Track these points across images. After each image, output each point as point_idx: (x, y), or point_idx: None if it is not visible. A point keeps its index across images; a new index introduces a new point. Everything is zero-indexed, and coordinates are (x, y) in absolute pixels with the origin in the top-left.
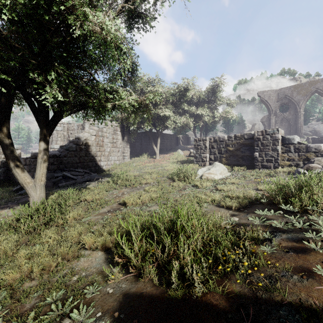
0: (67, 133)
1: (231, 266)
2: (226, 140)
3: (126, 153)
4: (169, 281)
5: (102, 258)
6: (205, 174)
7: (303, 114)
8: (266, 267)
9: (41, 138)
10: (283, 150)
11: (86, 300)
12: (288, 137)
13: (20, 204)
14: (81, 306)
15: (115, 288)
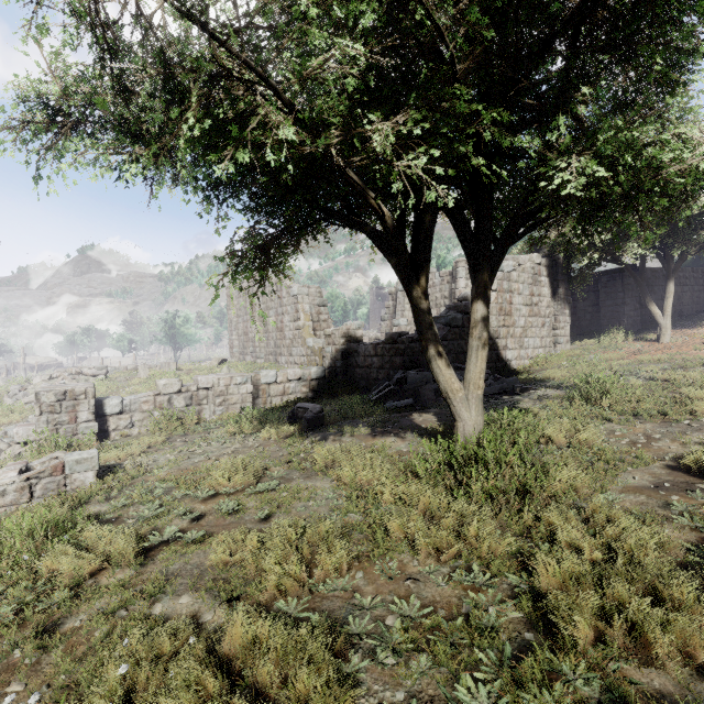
0: None
1: None
2: None
3: (561, 330)
4: None
5: None
6: None
7: None
8: None
9: (478, 294)
10: None
11: None
12: None
13: (407, 430)
14: None
15: None
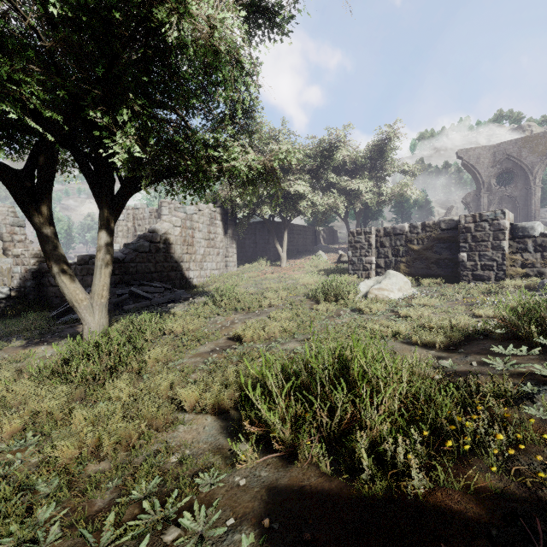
0: (132, 225)
1: (469, 442)
2: (408, 232)
3: (230, 257)
4: (352, 467)
5: (216, 427)
6: (372, 290)
7: (539, 188)
8: (542, 446)
9: (102, 225)
10: (514, 248)
11: (201, 496)
12: (523, 225)
13: (64, 338)
14: (195, 505)
15: (250, 478)
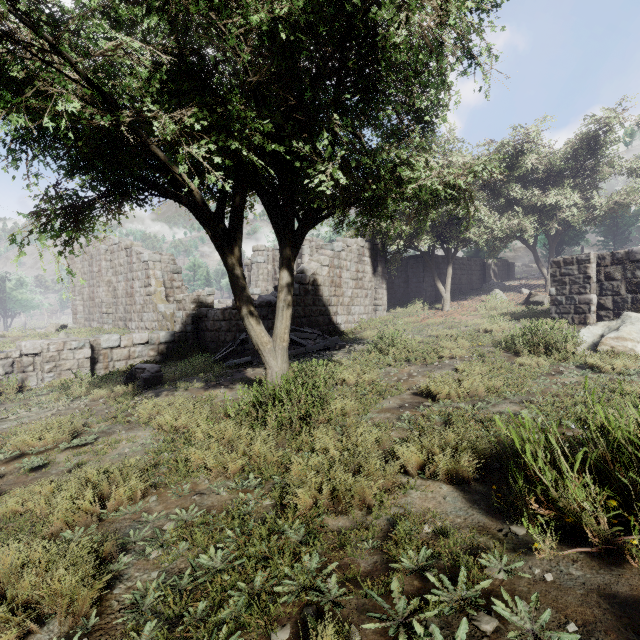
0: (272, 268)
1: None
2: None
3: (380, 300)
4: None
5: (459, 499)
6: (606, 340)
7: None
8: None
9: (283, 264)
10: None
11: (495, 582)
12: None
13: (237, 382)
14: (504, 594)
15: (557, 574)
